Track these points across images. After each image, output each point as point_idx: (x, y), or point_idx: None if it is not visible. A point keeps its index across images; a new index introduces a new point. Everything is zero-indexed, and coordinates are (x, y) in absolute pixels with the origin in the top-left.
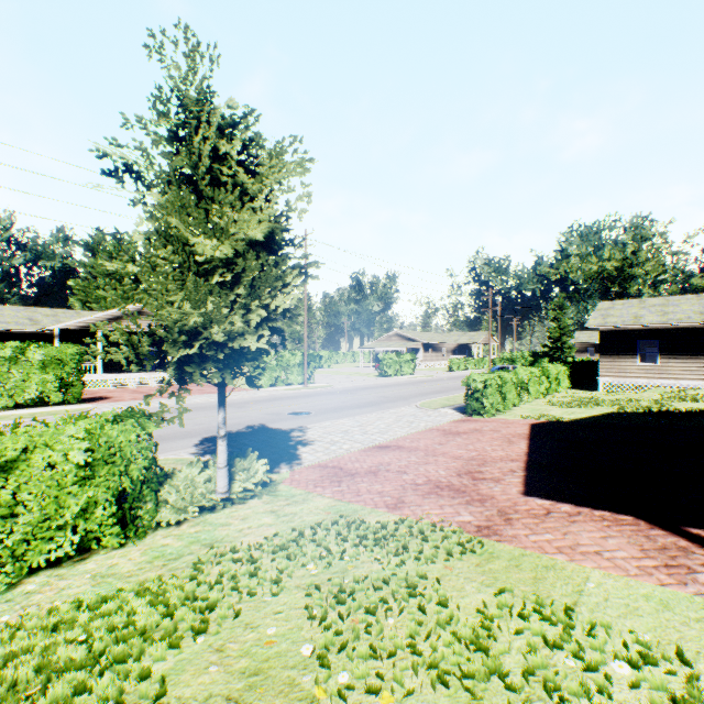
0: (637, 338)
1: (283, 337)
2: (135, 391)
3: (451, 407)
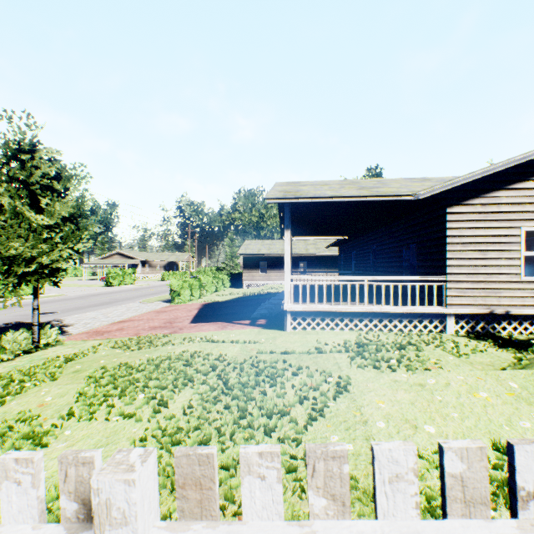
0: (259, 260)
1: (75, 262)
2: None
3: (163, 301)
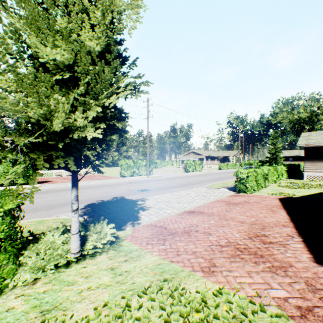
0: None
1: (120, 134)
2: (65, 178)
3: (226, 188)
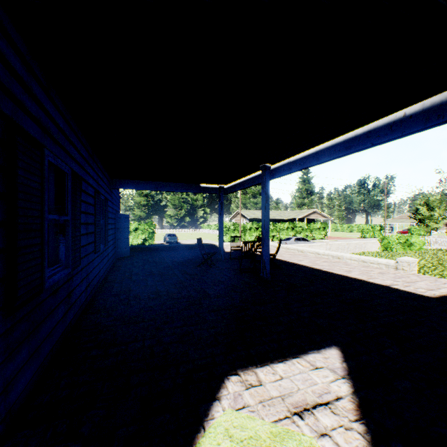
0: None
1: (441, 225)
2: None
3: None
